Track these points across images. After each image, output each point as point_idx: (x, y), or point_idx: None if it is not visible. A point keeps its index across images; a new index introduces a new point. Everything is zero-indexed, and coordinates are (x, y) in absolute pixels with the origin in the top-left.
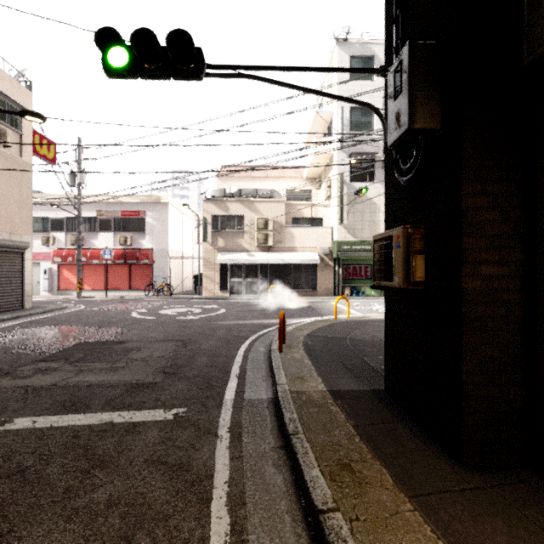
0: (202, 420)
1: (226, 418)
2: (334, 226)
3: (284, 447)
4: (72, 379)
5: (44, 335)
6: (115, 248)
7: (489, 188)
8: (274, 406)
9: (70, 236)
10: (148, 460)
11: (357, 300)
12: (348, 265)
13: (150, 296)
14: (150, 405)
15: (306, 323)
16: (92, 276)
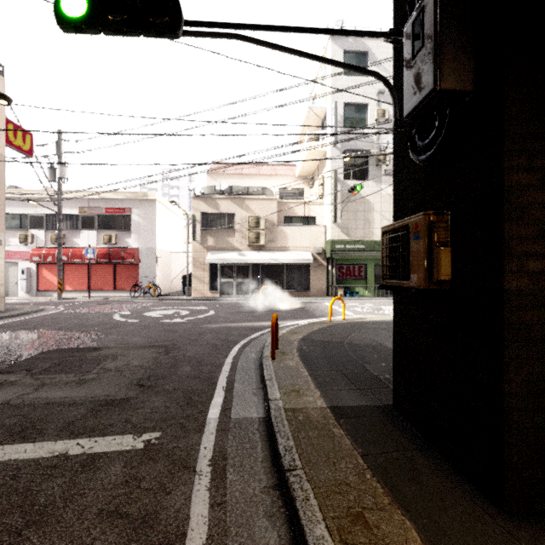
0: (179, 448)
1: (208, 446)
2: (327, 225)
3: (278, 486)
4: (29, 395)
5: (11, 341)
6: (98, 247)
7: (537, 161)
8: (266, 428)
9: (50, 234)
10: (103, 511)
11: (351, 301)
12: (342, 265)
13: (136, 297)
14: (117, 429)
15: (300, 326)
16: (74, 276)
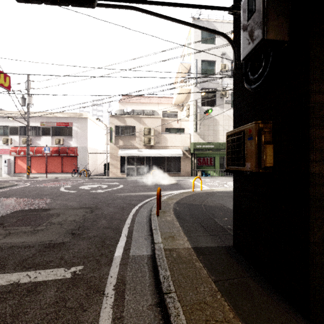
0: (94, 277)
1: (113, 275)
2: (191, 133)
3: (159, 304)
4: None
5: None
6: (52, 146)
7: None
8: (152, 262)
9: (22, 138)
10: None
11: (205, 179)
12: (200, 157)
13: (75, 177)
14: (54, 264)
15: (175, 194)
16: (37, 164)
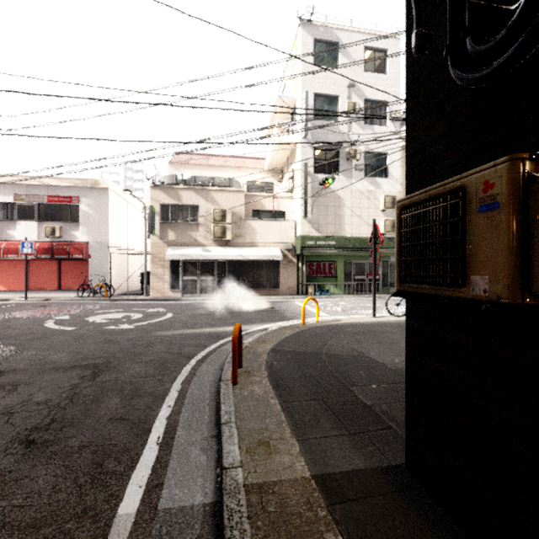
0: None
1: None
2: (297, 220)
3: None
4: None
5: None
6: (39, 240)
7: None
8: (215, 532)
9: None
10: None
11: (322, 299)
12: (312, 262)
13: (84, 297)
14: None
15: (269, 331)
16: (8, 274)
